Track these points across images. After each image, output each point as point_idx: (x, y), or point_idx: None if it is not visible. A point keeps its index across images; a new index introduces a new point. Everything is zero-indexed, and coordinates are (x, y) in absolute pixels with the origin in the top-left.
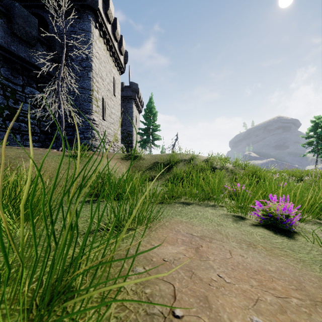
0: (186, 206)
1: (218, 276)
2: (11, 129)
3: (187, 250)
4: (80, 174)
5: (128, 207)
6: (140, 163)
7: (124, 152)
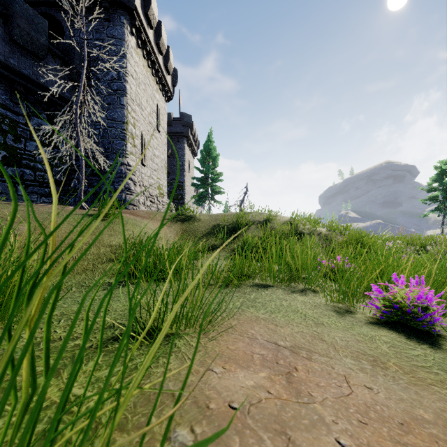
0: (262, 291)
1: (338, 445)
2: (10, 177)
3: (273, 380)
4: (105, 242)
5: (174, 293)
6: (194, 226)
7: (171, 210)
